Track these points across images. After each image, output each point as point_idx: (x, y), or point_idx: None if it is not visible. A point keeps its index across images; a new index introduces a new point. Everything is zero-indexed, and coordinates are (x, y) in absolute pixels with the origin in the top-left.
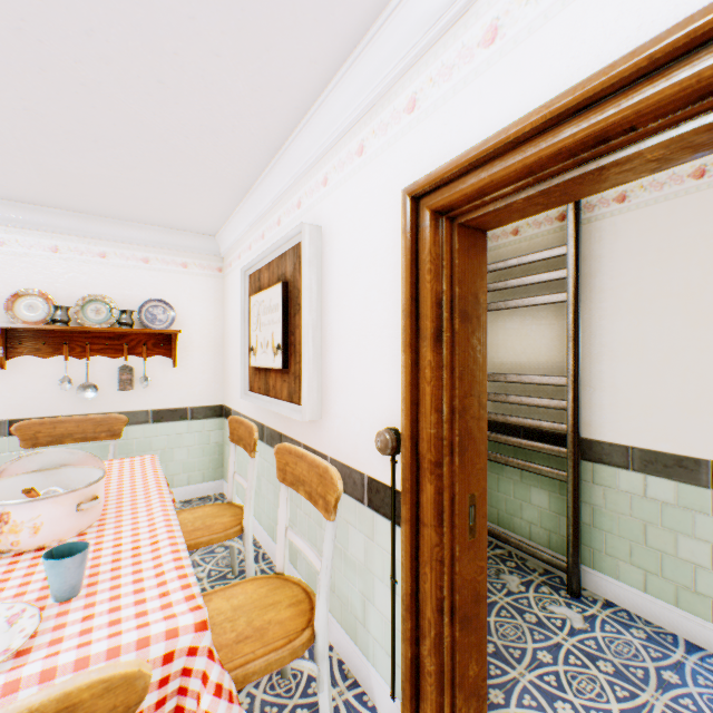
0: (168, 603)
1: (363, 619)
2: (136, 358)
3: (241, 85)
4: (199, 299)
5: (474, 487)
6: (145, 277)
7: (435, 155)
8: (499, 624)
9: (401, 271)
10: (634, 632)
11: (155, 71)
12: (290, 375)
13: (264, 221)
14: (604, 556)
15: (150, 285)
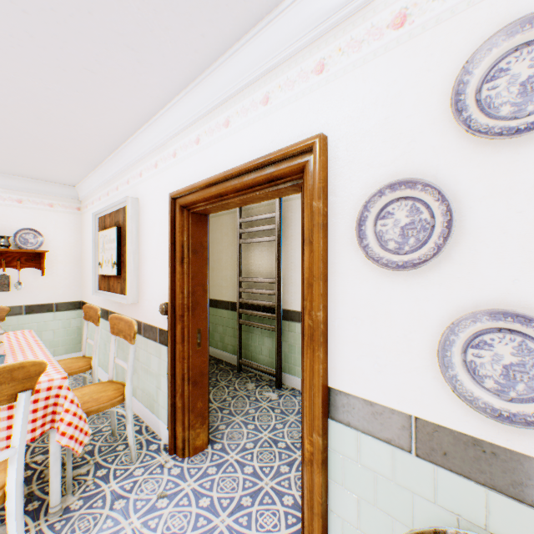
0: (49, 374)
1: (157, 400)
2: (12, 269)
3: (89, 124)
4: (63, 228)
5: (200, 326)
6: (19, 213)
7: (182, 181)
8: (236, 402)
9: (169, 230)
10: (298, 397)
11: (35, 114)
12: (122, 279)
13: (109, 185)
14: (292, 366)
15: (24, 218)
